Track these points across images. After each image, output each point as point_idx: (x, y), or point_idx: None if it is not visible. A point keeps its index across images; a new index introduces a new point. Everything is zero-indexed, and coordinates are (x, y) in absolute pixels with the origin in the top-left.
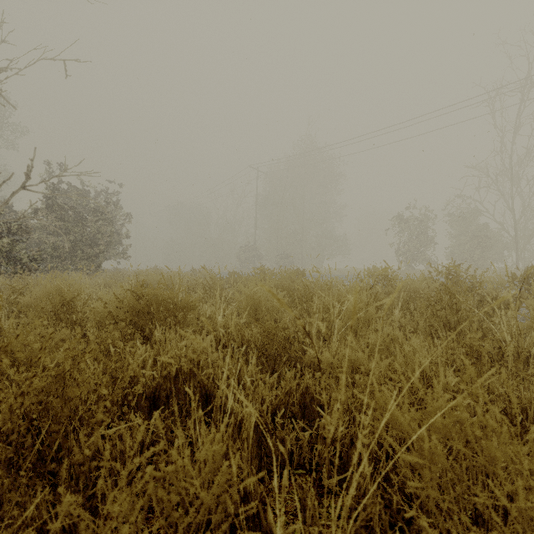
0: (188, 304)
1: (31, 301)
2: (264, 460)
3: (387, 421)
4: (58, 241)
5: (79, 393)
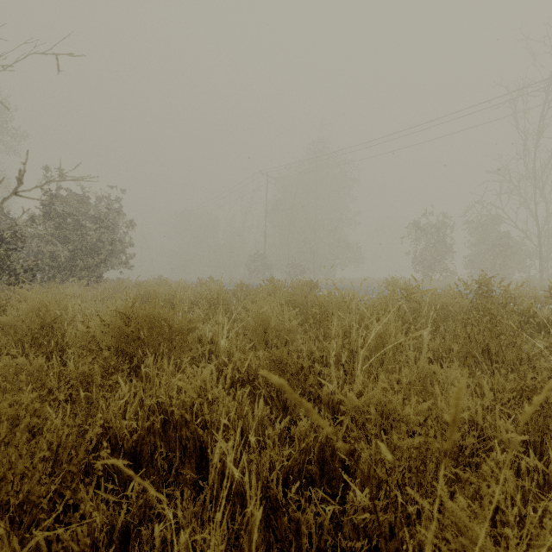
0: (186, 326)
1: (11, 321)
2: (273, 551)
3: (465, 549)
4: (57, 250)
5: (12, 477)
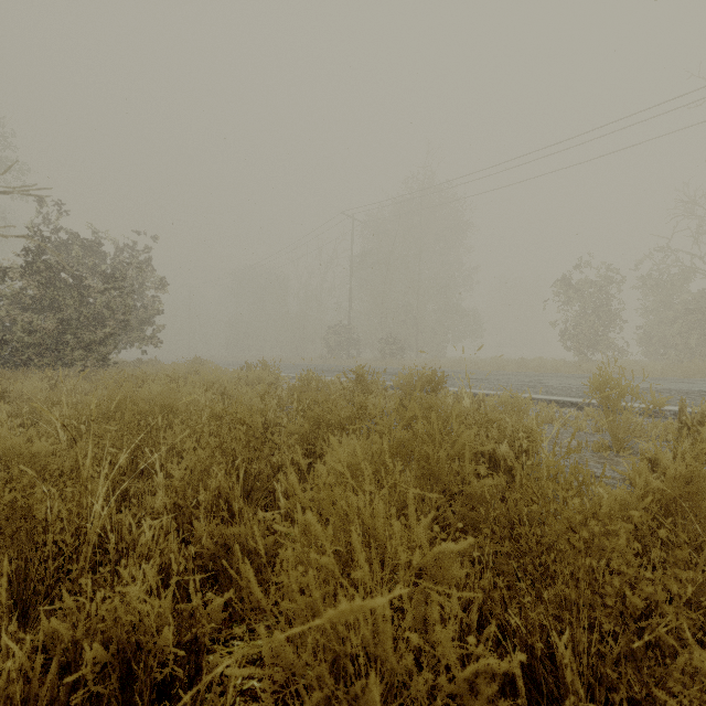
0: None
1: None
2: None
3: None
4: (36, 320)
5: None
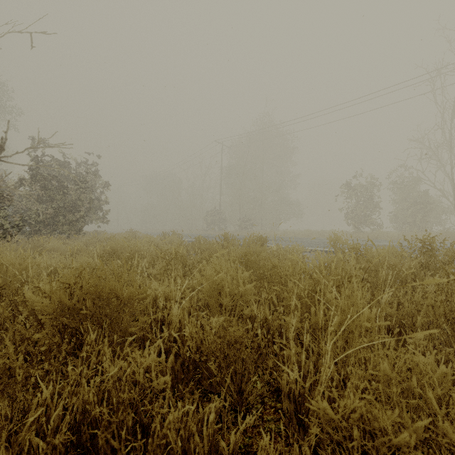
0: (134, 297)
1: None
2: None
3: None
4: (42, 208)
5: None
